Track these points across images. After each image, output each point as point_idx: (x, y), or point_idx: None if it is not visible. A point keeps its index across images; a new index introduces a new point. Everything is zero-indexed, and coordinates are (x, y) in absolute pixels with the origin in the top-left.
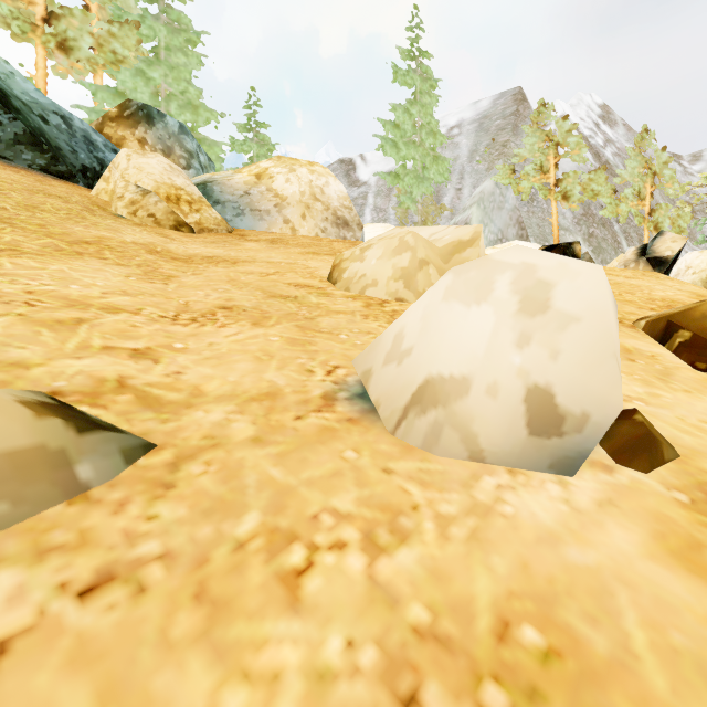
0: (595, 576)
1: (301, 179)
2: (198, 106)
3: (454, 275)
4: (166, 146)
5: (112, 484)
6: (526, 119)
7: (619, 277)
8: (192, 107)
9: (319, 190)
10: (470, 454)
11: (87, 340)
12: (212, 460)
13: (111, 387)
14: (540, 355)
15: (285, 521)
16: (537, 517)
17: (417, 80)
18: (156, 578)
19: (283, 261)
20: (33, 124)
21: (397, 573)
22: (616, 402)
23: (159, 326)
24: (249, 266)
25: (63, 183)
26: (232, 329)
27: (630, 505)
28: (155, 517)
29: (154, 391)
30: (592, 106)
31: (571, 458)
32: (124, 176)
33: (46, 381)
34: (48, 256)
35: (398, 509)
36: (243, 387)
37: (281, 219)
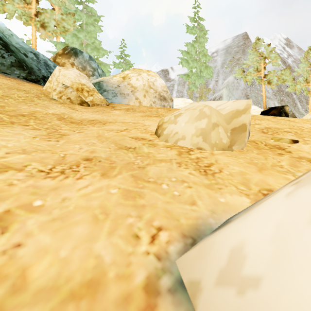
0: None
1: (143, 78)
2: (99, 48)
3: None
4: (83, 66)
5: None
6: (249, 47)
7: None
8: (97, 49)
9: (152, 83)
10: None
11: None
12: None
13: None
14: None
15: None
16: None
17: (197, 31)
18: None
19: (131, 121)
20: (20, 57)
21: None
22: None
23: (32, 181)
24: (111, 125)
25: (30, 84)
26: (85, 181)
27: None
28: None
29: None
30: (281, 39)
31: None
32: (57, 79)
33: None
34: None
35: None
36: (69, 268)
37: (134, 97)
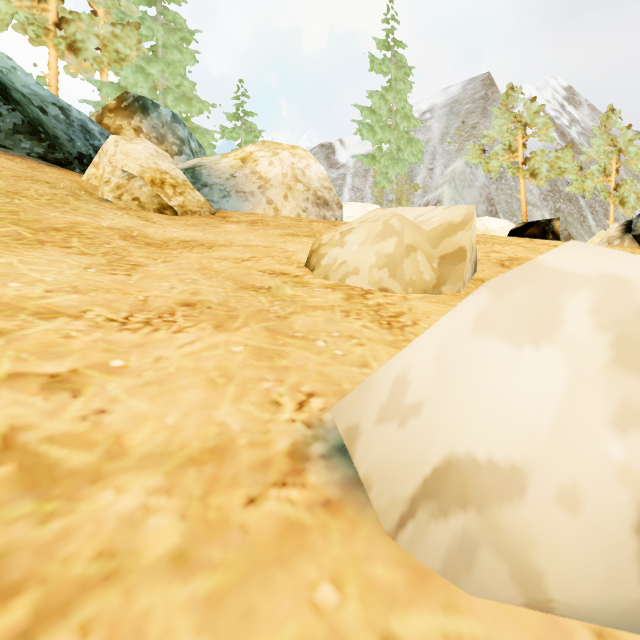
0: None
1: (283, 162)
2: (191, 98)
3: (491, 294)
4: (159, 134)
5: None
6: (494, 103)
7: None
8: (187, 99)
9: (301, 172)
10: (527, 601)
11: None
12: (95, 618)
13: None
14: None
15: None
16: None
17: (392, 68)
18: None
19: (260, 244)
20: (32, 114)
21: None
22: None
23: (101, 334)
24: (224, 251)
25: (56, 170)
26: (189, 335)
27: None
28: None
29: (52, 452)
30: (557, 89)
31: None
32: (111, 161)
33: None
34: (1, 247)
35: None
36: (182, 436)
37: (264, 200)
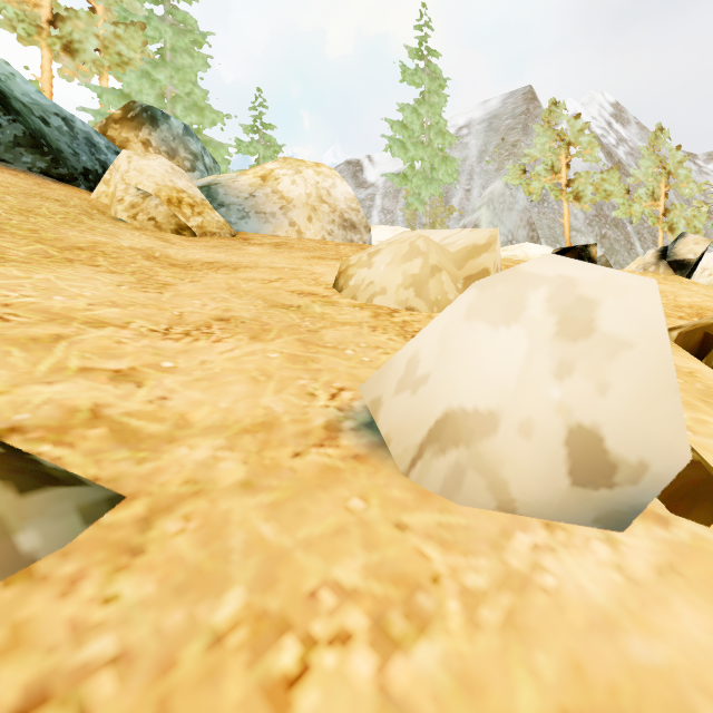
0: (669, 682)
1: (307, 181)
2: (204, 108)
3: (478, 290)
4: (170, 148)
5: (65, 552)
6: (536, 119)
7: None
8: (198, 109)
9: (326, 192)
10: (498, 504)
11: (63, 361)
12: (192, 513)
13: (82, 418)
14: (585, 388)
15: (275, 602)
16: (586, 592)
17: (425, 79)
18: (104, 695)
19: (287, 266)
20: (34, 126)
21: (415, 682)
22: (683, 450)
23: (148, 342)
24: (250, 272)
25: (63, 186)
26: (228, 344)
27: (696, 572)
28: (113, 598)
29: (132, 422)
30: (604, 105)
31: (622, 512)
32: (124, 178)
33: (6, 414)
34: (34, 264)
35: (414, 582)
36: (235, 415)
37: (286, 221)
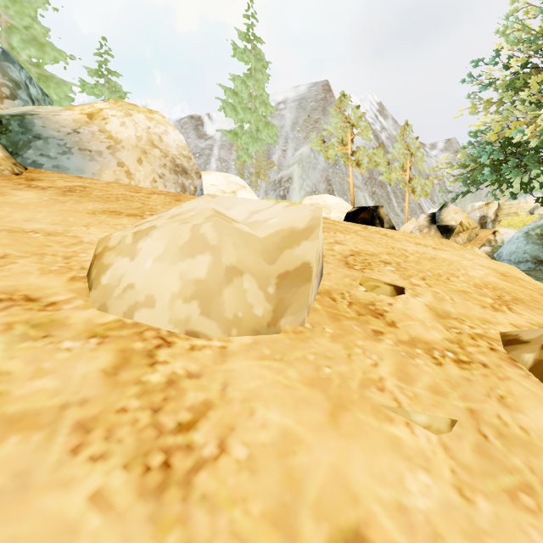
0: None
1: (137, 124)
2: (44, 44)
3: None
4: None
5: None
6: (331, 105)
7: (428, 248)
8: (38, 44)
9: (158, 137)
10: None
11: None
12: None
13: None
14: None
15: None
16: None
17: (252, 58)
18: None
19: (44, 228)
20: None
21: None
22: None
23: None
24: None
25: None
26: None
27: None
28: None
29: None
30: (373, 103)
31: None
32: None
33: None
34: None
35: None
36: None
37: (114, 161)
